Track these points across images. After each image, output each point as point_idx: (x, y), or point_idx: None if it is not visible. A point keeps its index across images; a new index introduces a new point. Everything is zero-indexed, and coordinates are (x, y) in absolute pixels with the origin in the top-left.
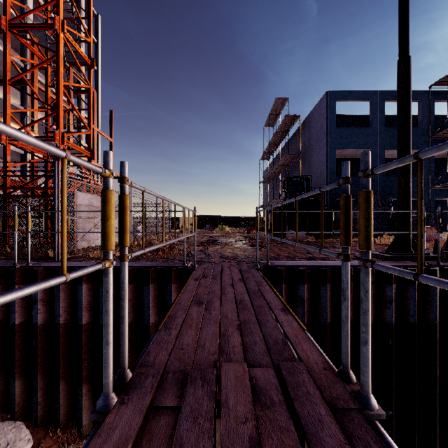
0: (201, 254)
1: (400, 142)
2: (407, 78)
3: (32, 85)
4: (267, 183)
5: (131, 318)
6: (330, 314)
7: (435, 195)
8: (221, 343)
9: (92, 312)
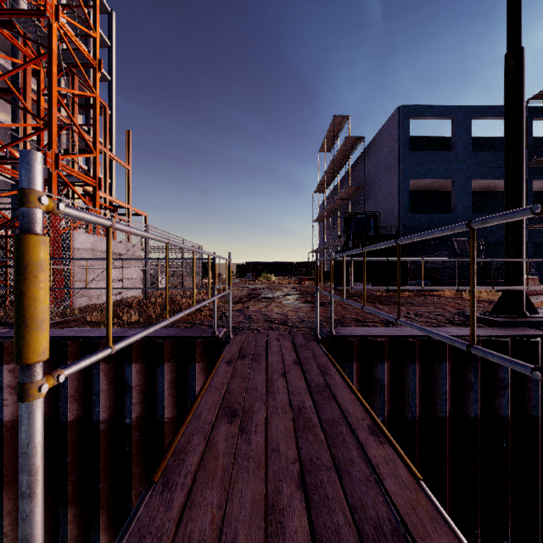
0: (240, 316)
1: (510, 165)
2: (519, 77)
3: (24, 95)
4: (322, 222)
5: (139, 411)
6: (420, 404)
7: (534, 237)
8: (269, 535)
9: (82, 403)
